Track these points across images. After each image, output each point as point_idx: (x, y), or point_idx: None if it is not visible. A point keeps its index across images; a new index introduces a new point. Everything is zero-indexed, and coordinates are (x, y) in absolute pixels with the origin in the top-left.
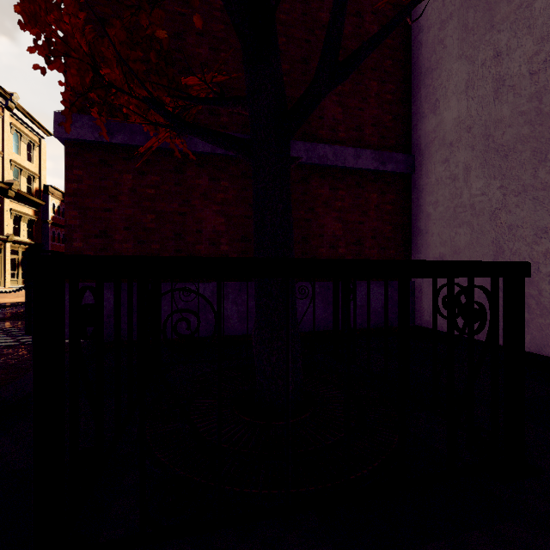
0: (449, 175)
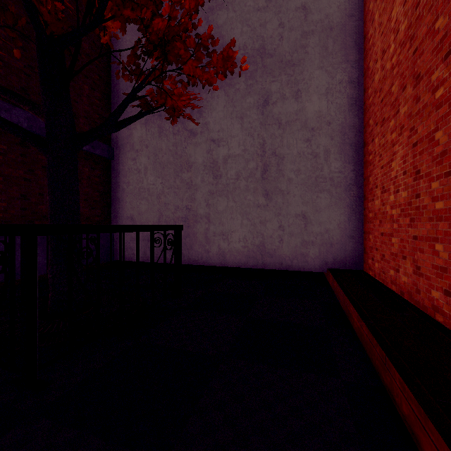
0: (136, 168)
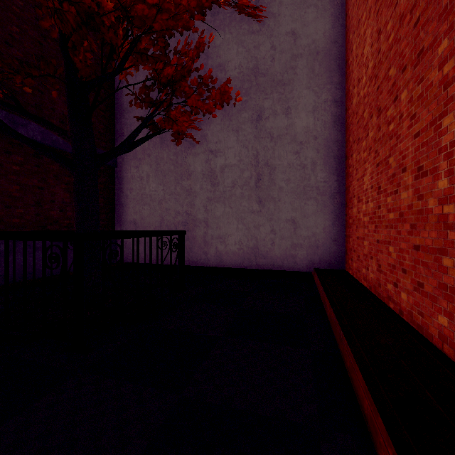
0: (139, 176)
